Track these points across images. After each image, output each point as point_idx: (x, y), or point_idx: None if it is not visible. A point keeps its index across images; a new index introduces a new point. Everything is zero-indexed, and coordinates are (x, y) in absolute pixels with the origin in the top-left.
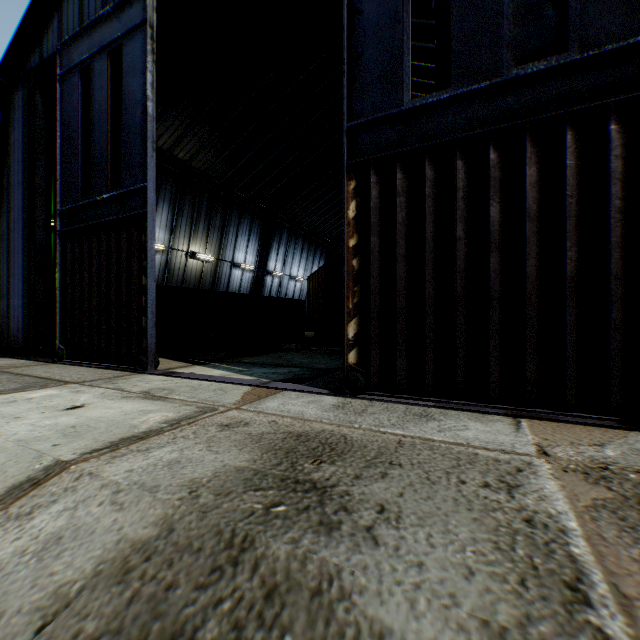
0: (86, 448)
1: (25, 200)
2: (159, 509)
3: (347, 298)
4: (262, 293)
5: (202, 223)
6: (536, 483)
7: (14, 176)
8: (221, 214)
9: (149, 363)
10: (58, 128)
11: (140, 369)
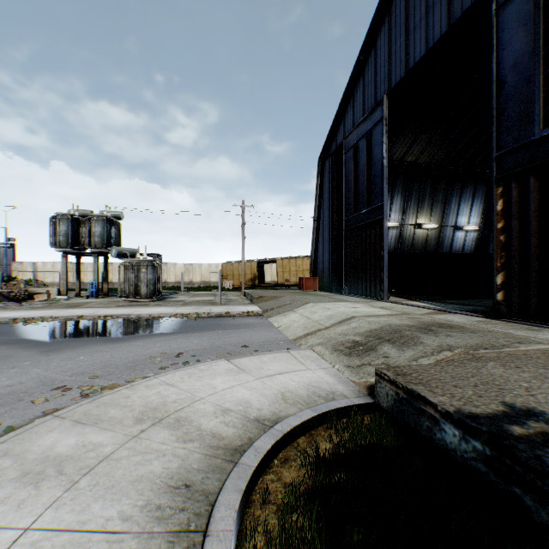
0: (360, 315)
1: (329, 216)
2: (379, 325)
3: (495, 260)
4: (488, 249)
5: (426, 201)
6: (536, 345)
7: (325, 204)
8: (443, 190)
9: (384, 296)
10: (343, 179)
11: (380, 299)
